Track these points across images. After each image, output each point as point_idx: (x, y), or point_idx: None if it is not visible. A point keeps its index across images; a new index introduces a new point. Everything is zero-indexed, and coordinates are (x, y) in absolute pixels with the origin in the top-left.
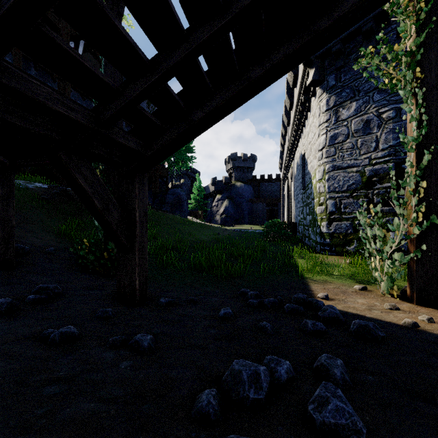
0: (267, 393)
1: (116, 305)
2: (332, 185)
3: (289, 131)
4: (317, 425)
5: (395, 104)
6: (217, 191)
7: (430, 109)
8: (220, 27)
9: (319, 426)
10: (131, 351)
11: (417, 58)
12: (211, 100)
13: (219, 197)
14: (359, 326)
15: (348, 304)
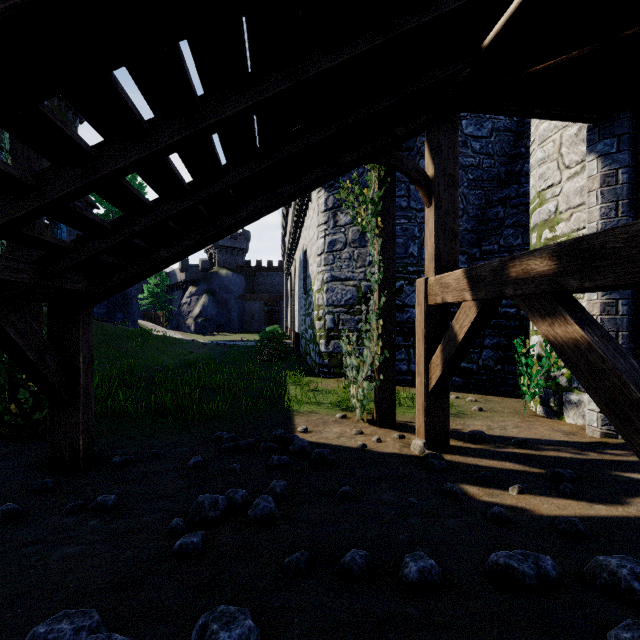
0: (224, 513)
1: (51, 475)
2: (330, 298)
3: (291, 213)
4: (251, 519)
5: None
6: (190, 282)
7: (389, 255)
8: (188, 206)
9: (253, 520)
10: (95, 512)
11: (378, 209)
12: (179, 240)
13: (193, 290)
14: (317, 454)
15: (323, 434)
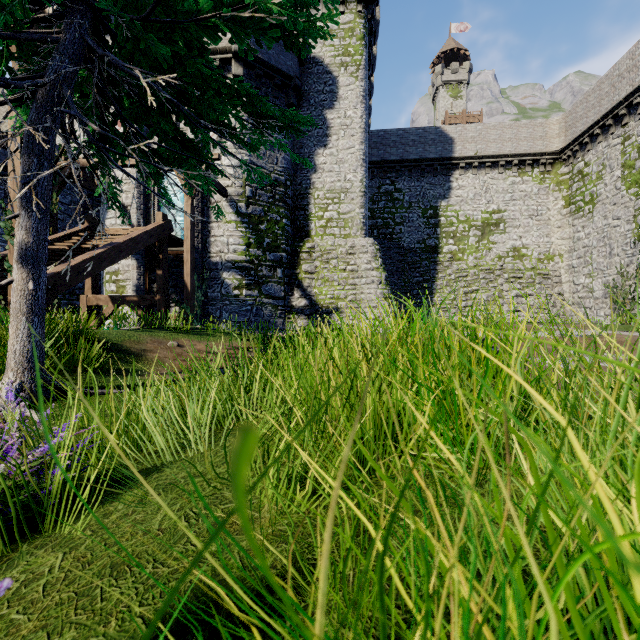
0: None
1: None
2: None
3: None
4: None
5: (4, 243)
6: None
7: None
8: None
9: None
10: None
11: None
12: None
13: None
14: None
15: None
